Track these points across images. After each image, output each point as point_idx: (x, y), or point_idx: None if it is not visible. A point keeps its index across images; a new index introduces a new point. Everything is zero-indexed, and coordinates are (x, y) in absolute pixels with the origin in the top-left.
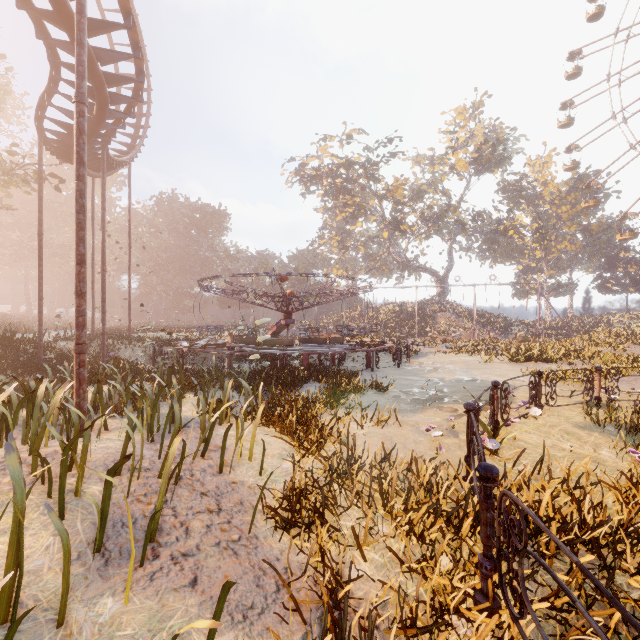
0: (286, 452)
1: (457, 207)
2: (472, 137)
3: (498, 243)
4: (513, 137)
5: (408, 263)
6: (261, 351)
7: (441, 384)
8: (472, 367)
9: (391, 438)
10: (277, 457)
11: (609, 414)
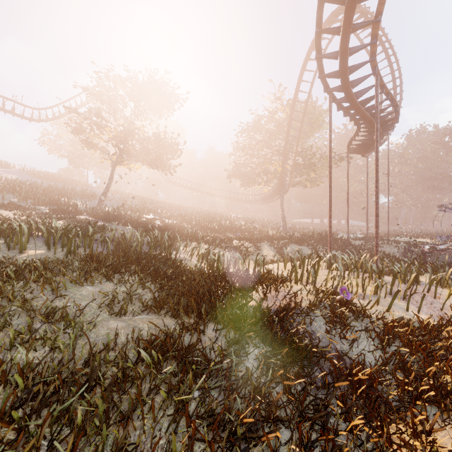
0: None
1: None
2: None
3: None
4: None
5: None
6: None
7: None
8: None
9: None
10: None
11: None
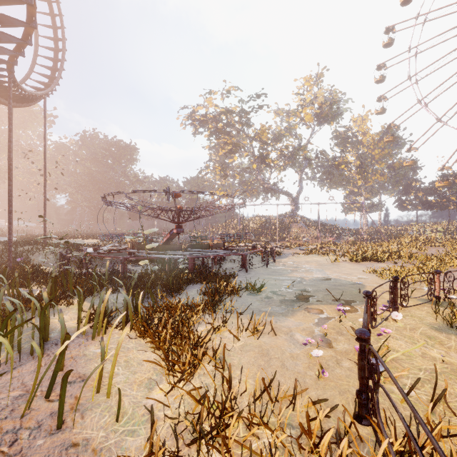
0: (156, 376)
1: (306, 147)
2: (315, 98)
3: (333, 174)
4: (343, 99)
5: (271, 187)
6: (153, 256)
7: (303, 283)
8: (323, 266)
9: (268, 352)
10: (144, 385)
11: (456, 315)
